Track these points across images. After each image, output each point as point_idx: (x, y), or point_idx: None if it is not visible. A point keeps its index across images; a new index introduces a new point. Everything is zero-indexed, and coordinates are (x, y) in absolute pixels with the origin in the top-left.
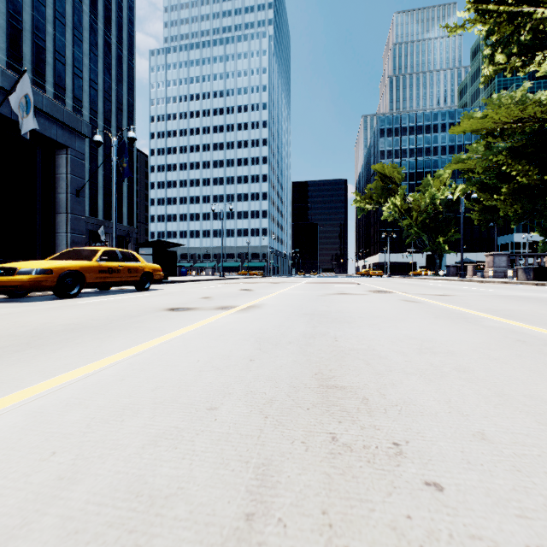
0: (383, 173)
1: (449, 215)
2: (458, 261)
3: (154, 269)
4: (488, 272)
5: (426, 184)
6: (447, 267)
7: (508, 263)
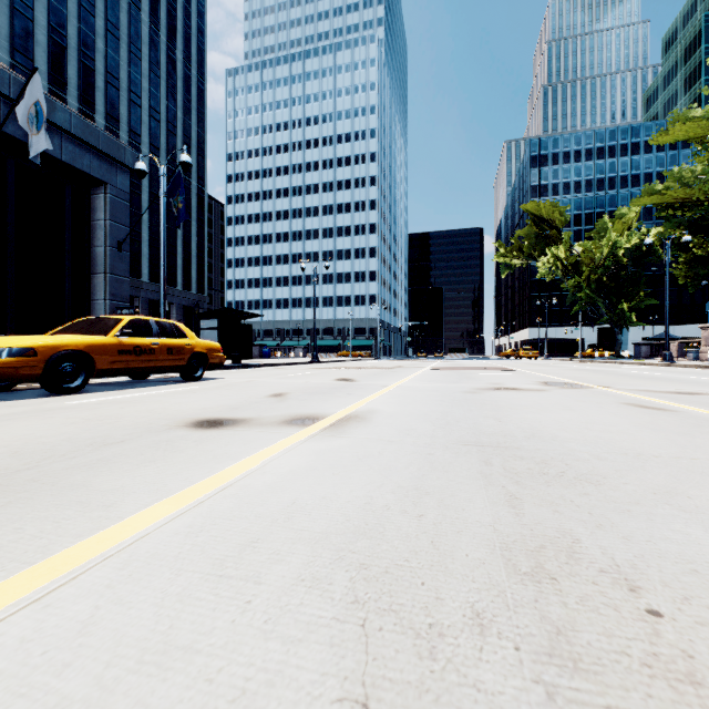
0: (538, 214)
1: (638, 271)
2: (651, 337)
3: (209, 349)
4: (706, 352)
5: (601, 228)
6: (636, 345)
7: None
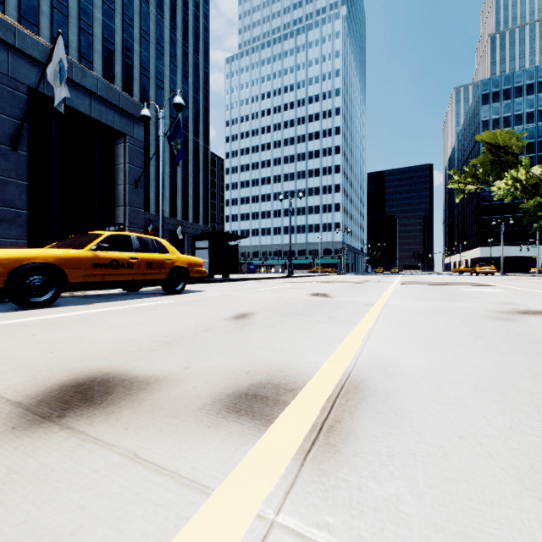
0: (493, 142)
1: None
2: None
3: (190, 263)
4: None
5: None
6: None
7: None
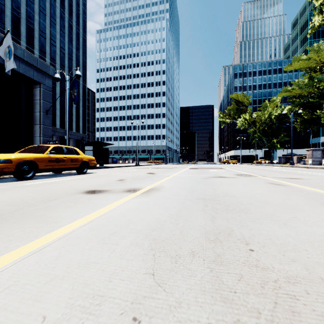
0: (237, 99)
1: (280, 125)
2: (286, 154)
3: (90, 159)
4: (308, 161)
5: (264, 106)
6: (279, 158)
7: (322, 155)
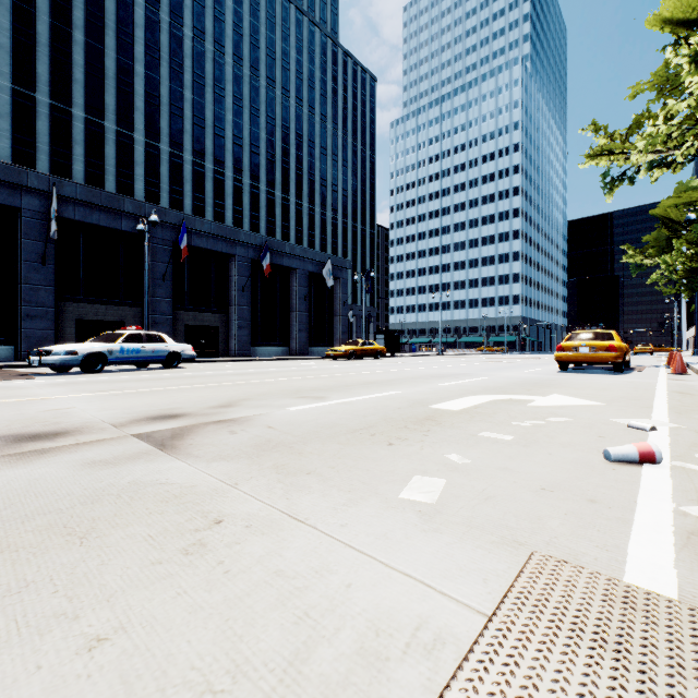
0: (667, 217)
1: None
2: None
3: (382, 349)
4: None
5: None
6: None
7: None
